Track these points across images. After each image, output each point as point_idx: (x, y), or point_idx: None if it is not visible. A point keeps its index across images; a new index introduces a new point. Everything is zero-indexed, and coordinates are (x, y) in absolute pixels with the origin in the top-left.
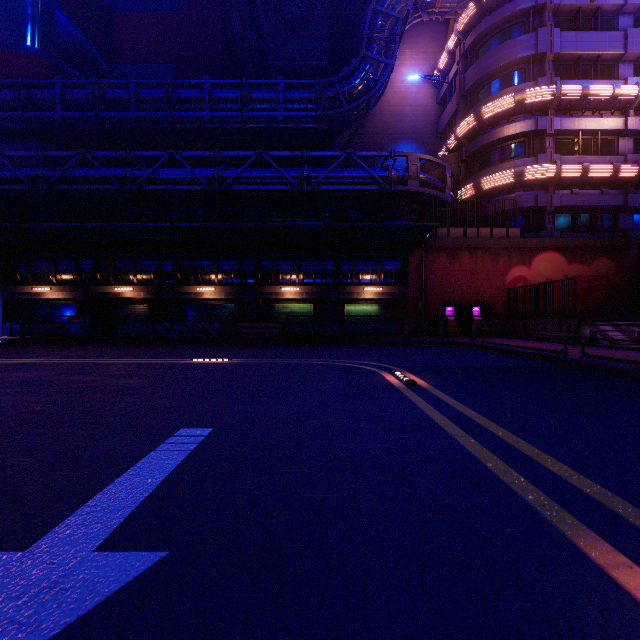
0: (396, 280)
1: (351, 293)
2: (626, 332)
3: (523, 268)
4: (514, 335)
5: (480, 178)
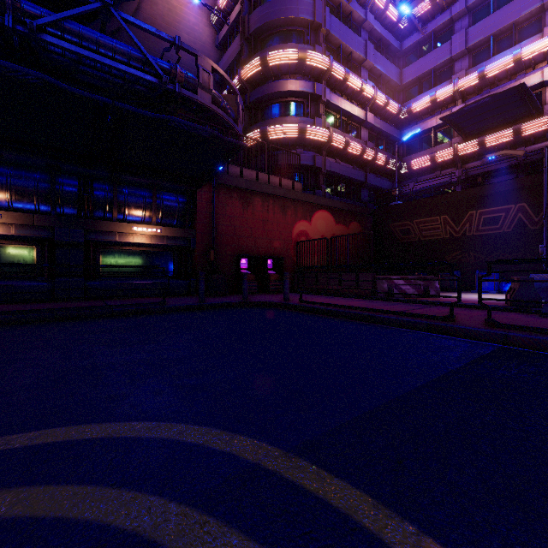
0: (179, 221)
1: (111, 233)
2: (414, 285)
3: (306, 223)
4: (305, 289)
5: (267, 126)
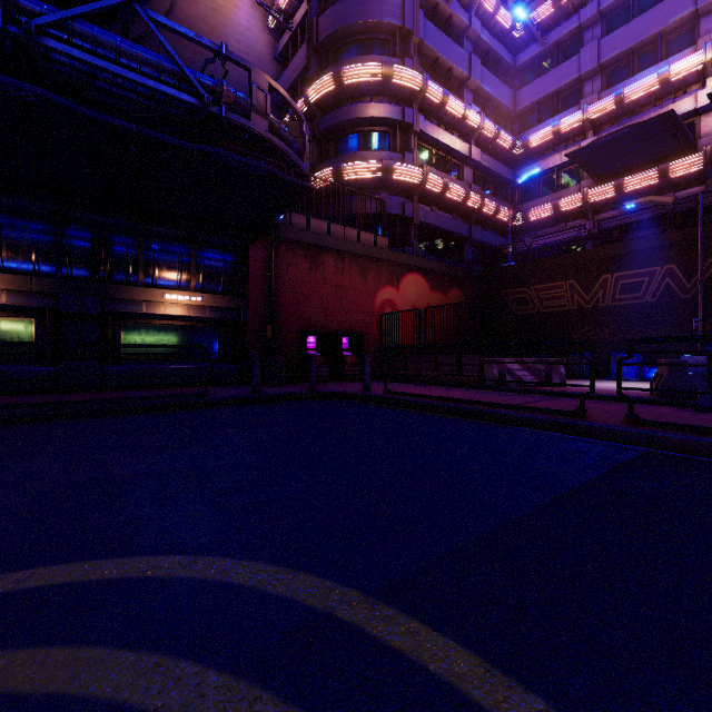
0: (226, 287)
1: (135, 302)
2: (533, 371)
3: (392, 290)
4: (391, 376)
5: (341, 162)
